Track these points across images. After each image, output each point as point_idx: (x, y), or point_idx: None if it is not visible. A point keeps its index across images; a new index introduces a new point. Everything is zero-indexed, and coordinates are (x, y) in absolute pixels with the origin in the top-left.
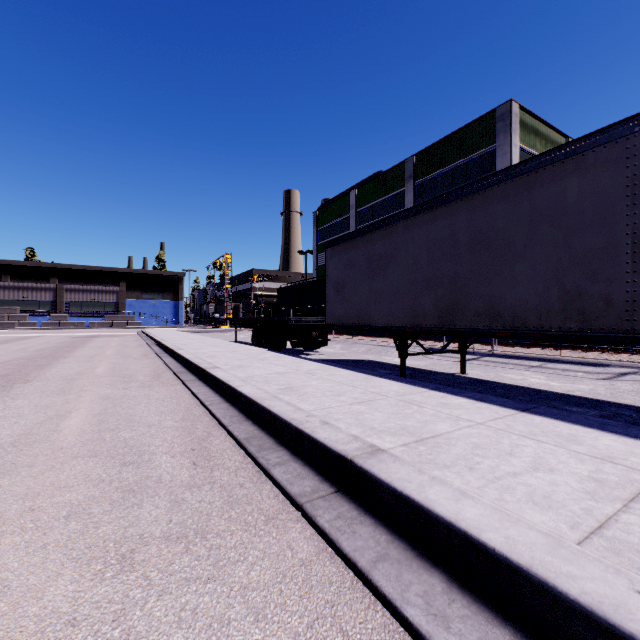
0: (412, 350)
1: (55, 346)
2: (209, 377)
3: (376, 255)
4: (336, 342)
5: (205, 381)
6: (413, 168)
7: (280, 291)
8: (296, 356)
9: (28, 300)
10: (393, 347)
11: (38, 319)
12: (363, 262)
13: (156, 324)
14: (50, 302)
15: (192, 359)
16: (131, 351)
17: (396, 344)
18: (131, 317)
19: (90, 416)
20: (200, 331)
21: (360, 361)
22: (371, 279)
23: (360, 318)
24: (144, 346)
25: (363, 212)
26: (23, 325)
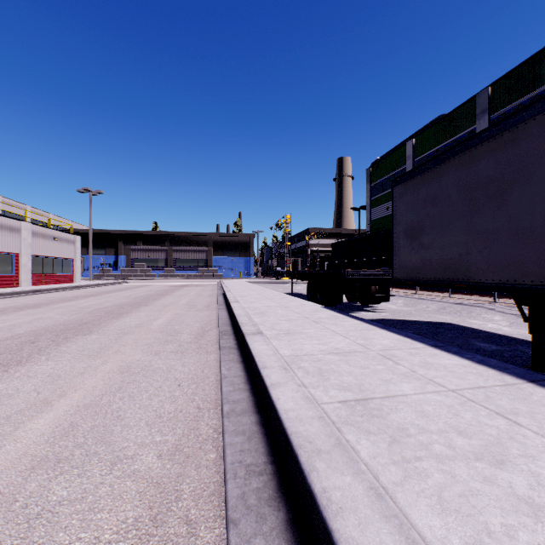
0: (509, 312)
1: (151, 294)
2: (246, 348)
3: (480, 179)
4: (396, 297)
5: (243, 351)
6: (487, 101)
7: (334, 246)
8: (357, 318)
9: (151, 258)
10: (477, 306)
11: (157, 272)
12: (455, 193)
13: (233, 276)
14: (164, 259)
15: (238, 317)
16: (200, 301)
17: (522, 311)
18: (215, 270)
19: (71, 410)
20: (264, 282)
21: (438, 324)
22: (470, 215)
23: (449, 271)
24: (213, 296)
25: (421, 161)
26: (148, 276)
